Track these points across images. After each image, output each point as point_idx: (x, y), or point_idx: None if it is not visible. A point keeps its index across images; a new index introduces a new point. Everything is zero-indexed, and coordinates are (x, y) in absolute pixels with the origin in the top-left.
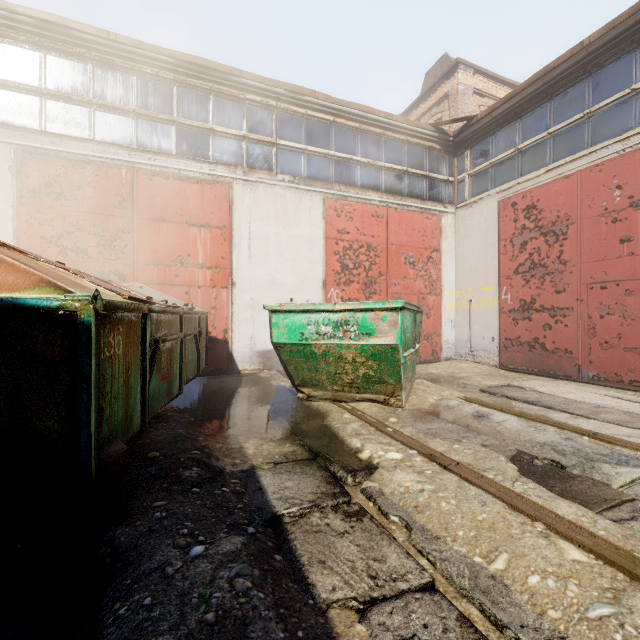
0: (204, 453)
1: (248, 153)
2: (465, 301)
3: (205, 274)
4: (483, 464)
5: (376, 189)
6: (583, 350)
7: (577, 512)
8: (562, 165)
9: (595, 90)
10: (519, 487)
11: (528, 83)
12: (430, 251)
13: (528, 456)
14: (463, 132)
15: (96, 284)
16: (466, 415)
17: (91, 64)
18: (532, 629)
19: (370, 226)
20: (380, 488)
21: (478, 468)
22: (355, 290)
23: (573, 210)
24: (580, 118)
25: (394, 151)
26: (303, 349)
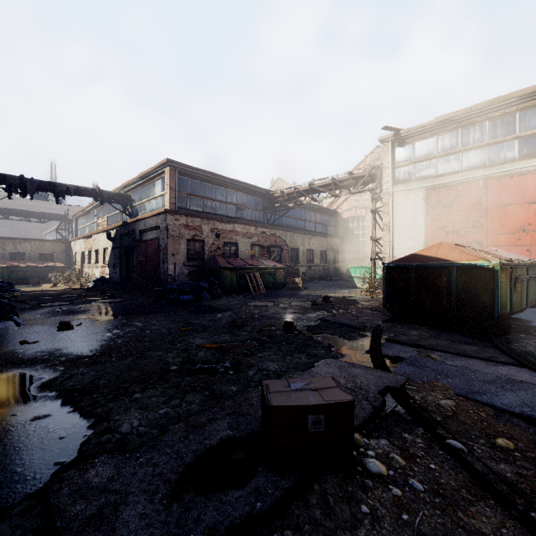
0: None
1: None
2: None
3: None
4: None
5: None
6: None
7: None
8: None
9: None
10: None
11: None
12: None
13: None
14: None
15: (490, 256)
16: None
17: (460, 129)
18: None
19: None
20: None
21: None
22: None
23: None
24: None
25: None
26: None
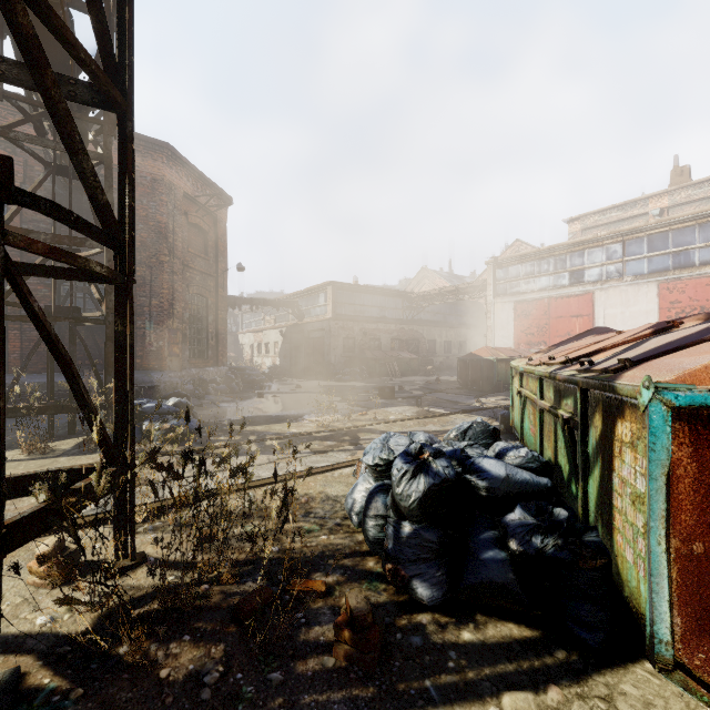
0: None
1: (605, 272)
2: None
3: None
4: None
5: None
6: None
7: None
8: None
9: None
10: None
11: None
12: None
13: None
14: None
15: (504, 354)
16: None
17: (536, 261)
18: None
19: (703, 293)
20: None
21: None
22: None
23: None
24: None
25: None
26: None
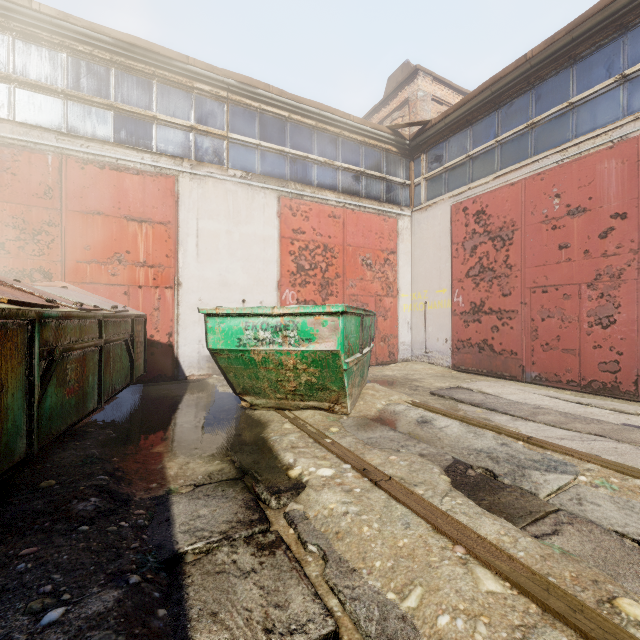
0: (114, 477)
1: (196, 145)
2: (421, 303)
3: (147, 273)
4: (416, 477)
5: (333, 189)
6: (527, 351)
7: (500, 530)
8: (508, 173)
9: (537, 102)
10: (447, 503)
11: (478, 91)
12: (387, 253)
13: (463, 465)
14: (419, 136)
15: None
16: (410, 421)
17: (10, 35)
18: None
19: (327, 226)
20: (305, 511)
21: (410, 482)
22: (311, 291)
23: (518, 216)
24: (524, 128)
25: (351, 151)
26: (241, 355)
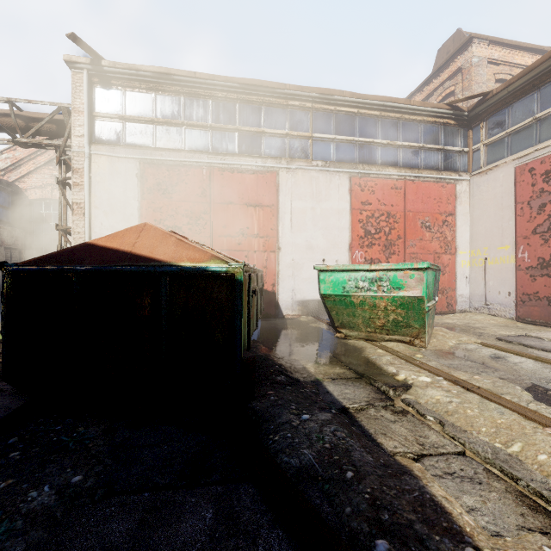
0: (282, 368)
1: (290, 147)
2: (480, 259)
3: (259, 242)
4: (501, 390)
5: (394, 165)
6: None
7: None
8: None
9: None
10: (533, 406)
11: (547, 57)
12: (445, 215)
13: (542, 388)
14: (478, 107)
15: (223, 255)
16: (484, 356)
17: (183, 96)
18: (539, 482)
19: (389, 197)
20: (416, 399)
21: (496, 392)
22: (376, 251)
23: None
24: None
25: (411, 131)
26: (344, 299)
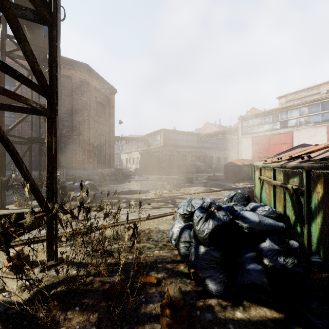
0: None
1: (299, 121)
2: None
3: None
4: None
5: None
6: None
7: None
8: None
9: None
10: None
11: None
12: None
13: None
14: None
15: (247, 162)
16: None
17: (263, 117)
18: None
19: None
20: None
21: None
22: None
23: None
24: None
25: None
26: None
